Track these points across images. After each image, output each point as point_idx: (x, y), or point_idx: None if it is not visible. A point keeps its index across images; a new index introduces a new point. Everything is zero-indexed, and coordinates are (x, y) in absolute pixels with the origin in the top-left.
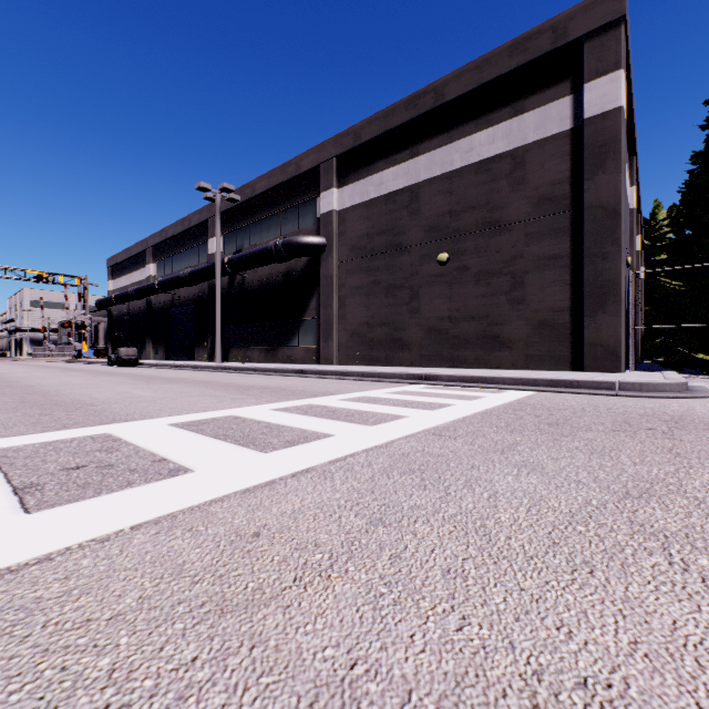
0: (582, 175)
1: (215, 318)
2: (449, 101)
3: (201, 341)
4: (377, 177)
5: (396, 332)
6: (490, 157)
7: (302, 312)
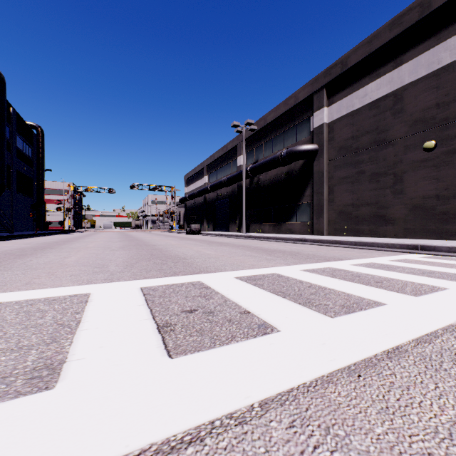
0: None
1: (241, 205)
2: (436, 8)
3: (232, 220)
4: (361, 91)
5: (379, 210)
6: None
7: (299, 199)
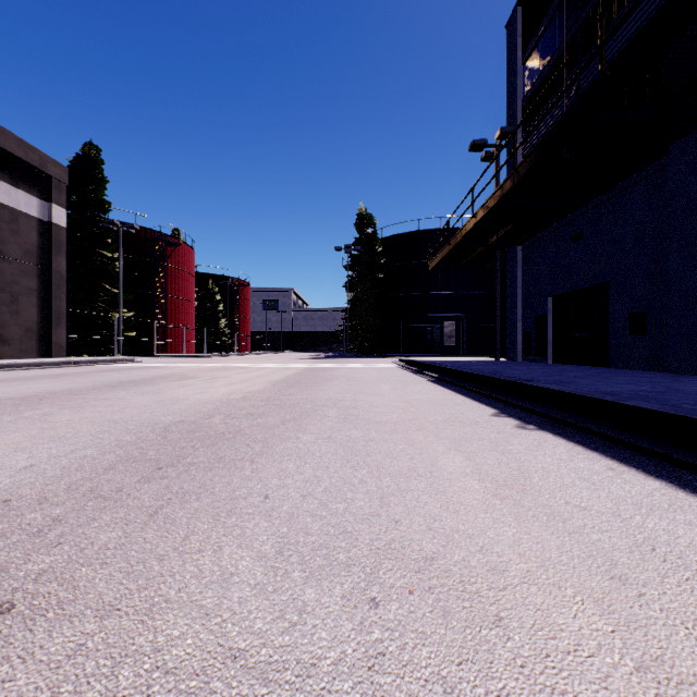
0: (52, 251)
1: None
2: None
3: None
4: None
5: None
6: None
7: None
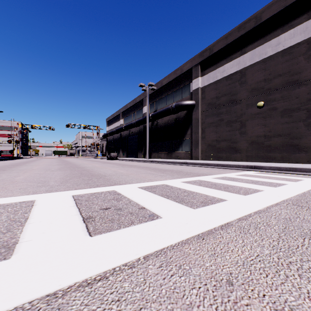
0: None
1: (145, 140)
2: (264, 21)
3: (140, 150)
4: (221, 68)
5: (232, 144)
6: (291, 46)
7: (184, 136)
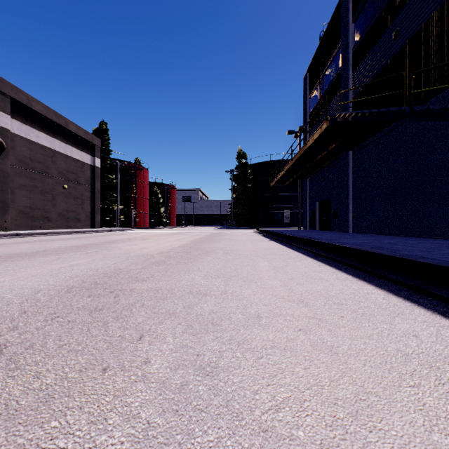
0: (95, 179)
1: None
2: (70, 130)
3: None
4: (36, 132)
5: (46, 214)
6: (77, 159)
7: None
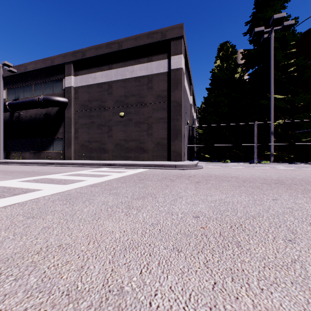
0: (170, 89)
1: None
2: (124, 49)
3: None
4: (93, 75)
5: (102, 145)
6: (140, 76)
7: (55, 134)
